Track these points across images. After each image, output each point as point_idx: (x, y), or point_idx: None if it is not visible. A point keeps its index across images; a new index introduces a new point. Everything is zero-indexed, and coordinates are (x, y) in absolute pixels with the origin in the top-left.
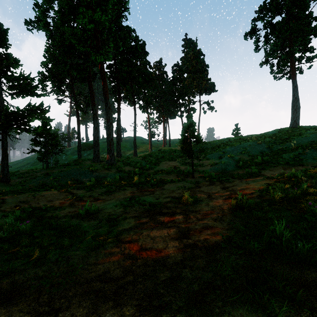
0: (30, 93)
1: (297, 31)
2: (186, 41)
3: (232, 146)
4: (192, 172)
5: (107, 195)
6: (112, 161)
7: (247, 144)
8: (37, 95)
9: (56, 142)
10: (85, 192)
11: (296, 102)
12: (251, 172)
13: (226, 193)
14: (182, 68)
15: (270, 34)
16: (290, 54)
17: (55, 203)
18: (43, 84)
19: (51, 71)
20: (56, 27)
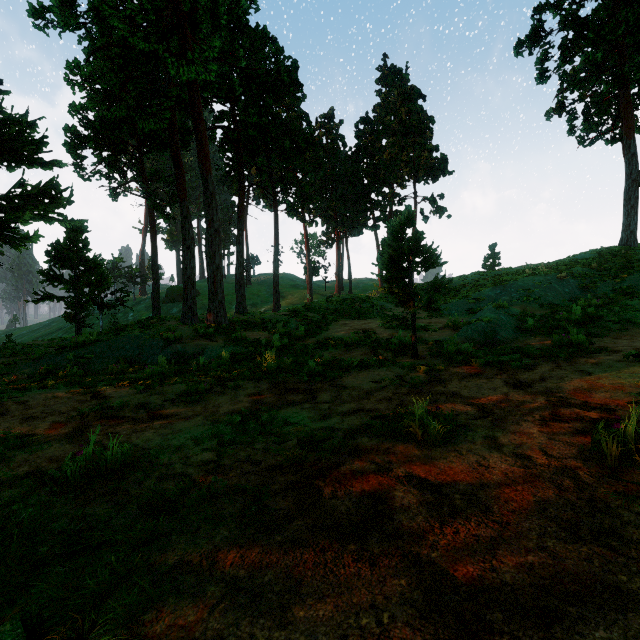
0: (27, 158)
1: (636, 33)
2: (385, 70)
3: (497, 285)
4: (414, 343)
5: (186, 402)
6: (220, 319)
7: (534, 281)
8: (43, 164)
9: (98, 279)
10: (132, 395)
11: (636, 189)
12: (569, 342)
13: (536, 403)
14: (377, 126)
15: (573, 42)
16: (623, 81)
17: (38, 426)
18: (77, 155)
19: (94, 126)
20: (90, 10)
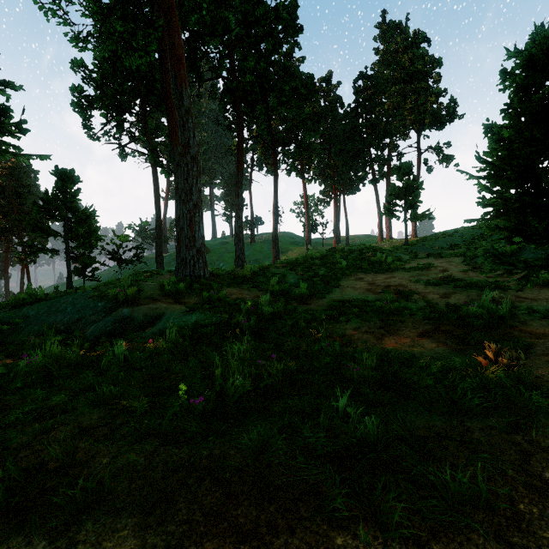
0: None
1: None
2: (384, 26)
3: None
4: None
5: None
6: (197, 272)
7: None
8: None
9: (86, 230)
10: None
11: None
12: None
13: None
14: (376, 80)
15: None
16: None
17: None
18: (83, 114)
19: (99, 85)
20: None
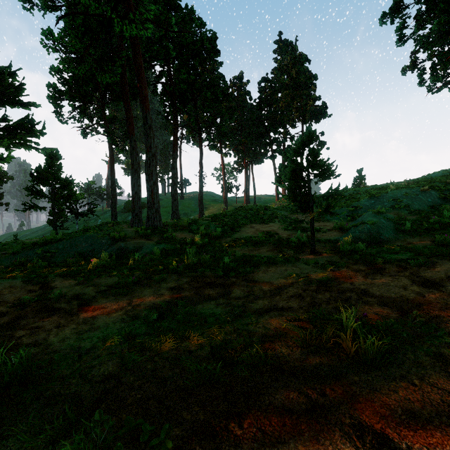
0: (10, 100)
1: None
2: (280, 43)
3: (371, 196)
4: (312, 242)
5: (114, 295)
6: (156, 223)
7: (402, 193)
8: (22, 105)
9: (69, 193)
10: (72, 286)
11: None
12: None
13: None
14: (274, 83)
15: (426, 13)
16: None
17: None
18: (56, 104)
19: (69, 83)
20: None
